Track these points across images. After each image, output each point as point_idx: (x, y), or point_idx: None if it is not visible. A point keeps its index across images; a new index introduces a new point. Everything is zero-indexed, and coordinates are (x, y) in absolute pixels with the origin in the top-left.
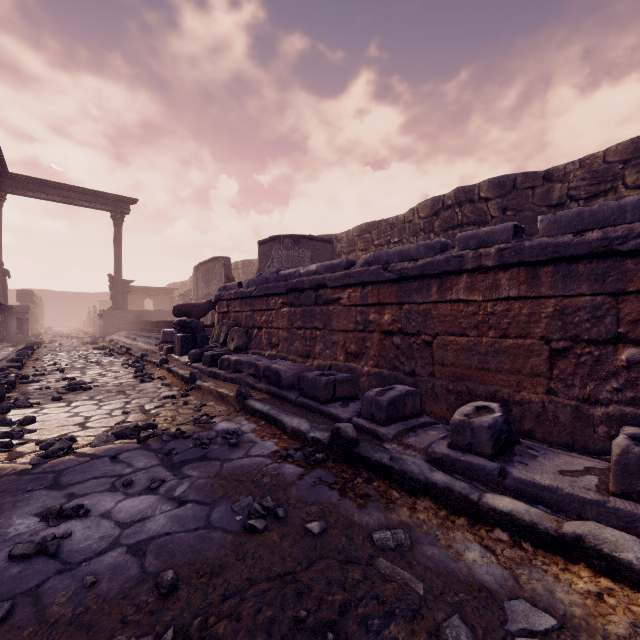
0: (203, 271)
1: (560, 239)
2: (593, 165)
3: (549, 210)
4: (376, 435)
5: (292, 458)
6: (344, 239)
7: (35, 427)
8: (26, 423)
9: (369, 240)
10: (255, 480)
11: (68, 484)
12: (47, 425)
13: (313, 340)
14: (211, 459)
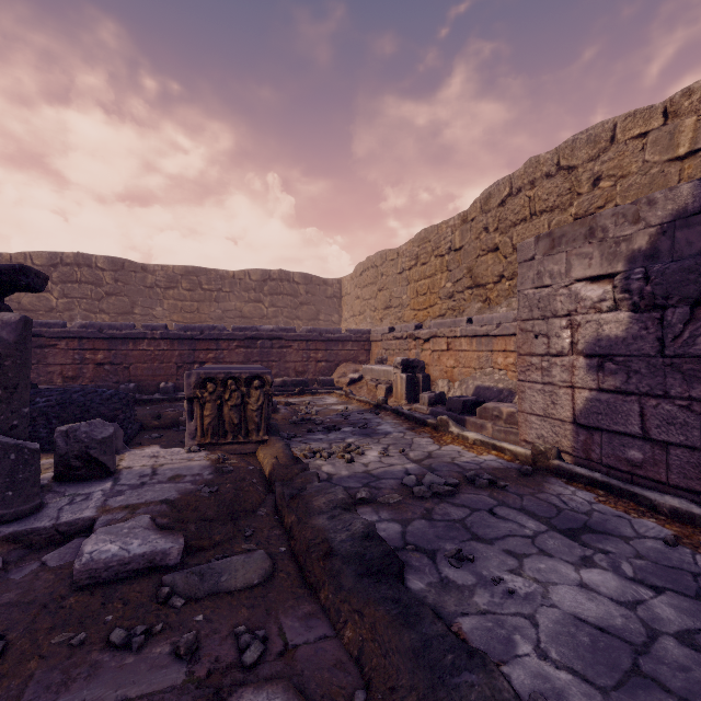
0: None
1: (181, 333)
2: (168, 271)
3: (146, 289)
4: None
5: None
6: None
7: None
8: None
9: None
10: None
11: None
12: None
13: None
14: None
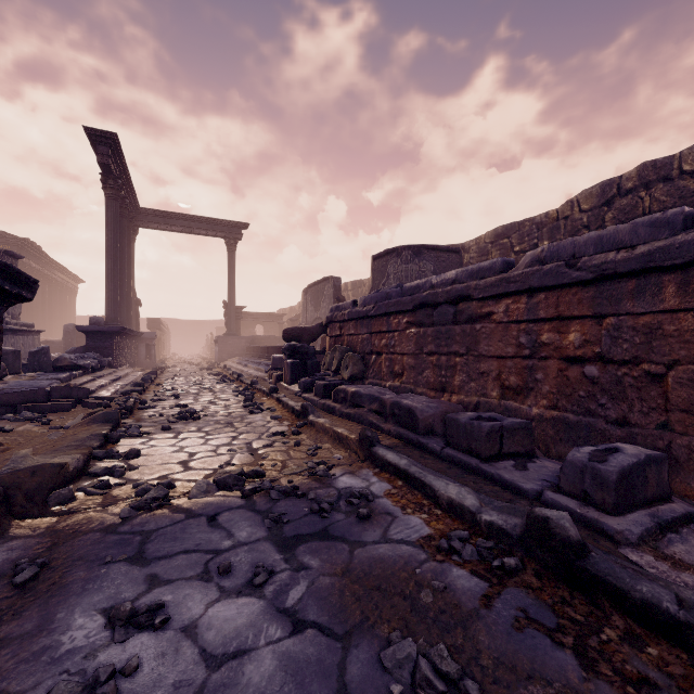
0: (312, 294)
1: None
2: None
3: None
4: (600, 530)
5: (459, 555)
6: (473, 248)
7: (138, 463)
8: (131, 457)
9: (507, 246)
10: (408, 594)
11: (153, 557)
12: (150, 461)
13: (450, 369)
14: (335, 538)
